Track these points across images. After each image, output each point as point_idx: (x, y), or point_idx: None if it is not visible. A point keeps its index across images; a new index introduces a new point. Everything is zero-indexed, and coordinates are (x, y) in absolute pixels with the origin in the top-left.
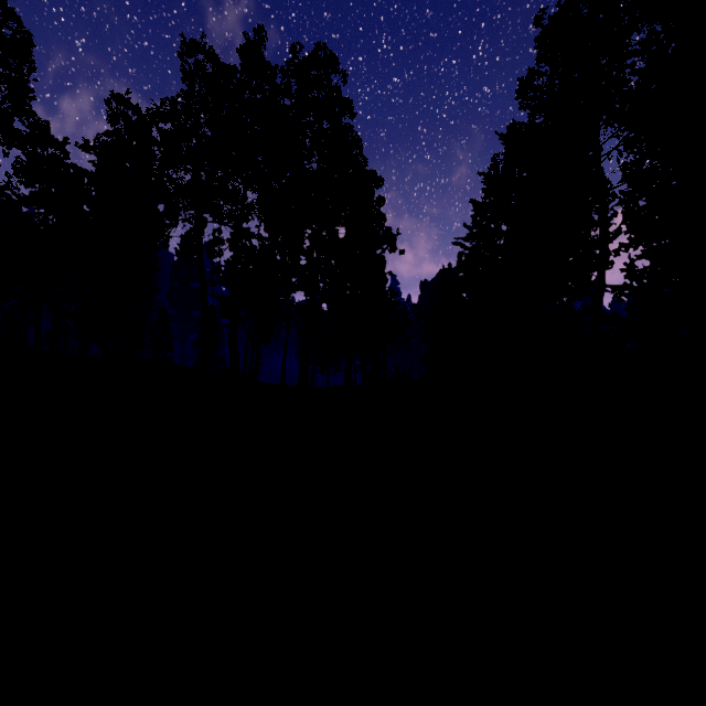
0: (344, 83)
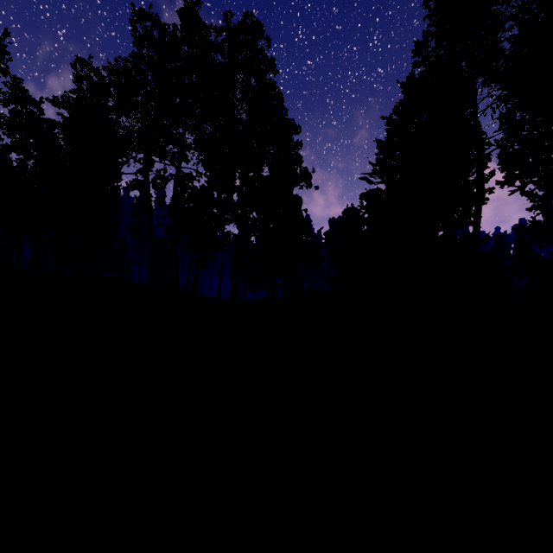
0: (268, 47)
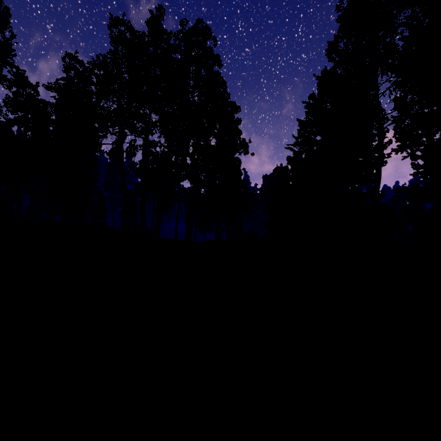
0: (215, 45)
